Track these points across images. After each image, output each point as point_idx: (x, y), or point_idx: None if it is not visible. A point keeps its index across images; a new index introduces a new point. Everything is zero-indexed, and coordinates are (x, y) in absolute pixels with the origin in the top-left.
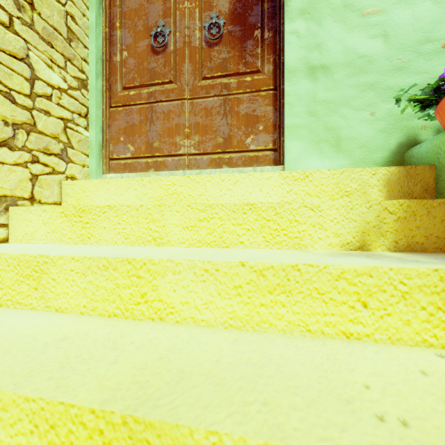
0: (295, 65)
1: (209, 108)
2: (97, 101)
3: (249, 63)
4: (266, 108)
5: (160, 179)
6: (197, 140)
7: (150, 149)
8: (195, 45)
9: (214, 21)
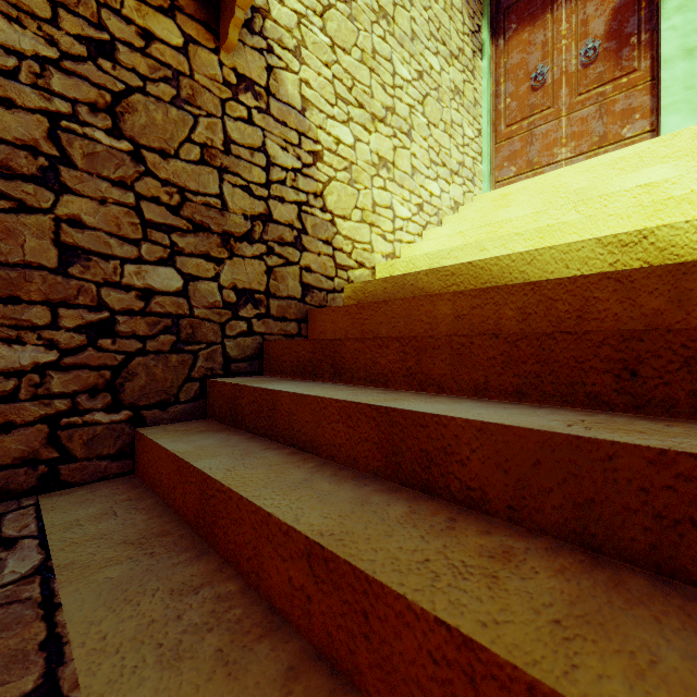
0: (671, 54)
1: (585, 117)
2: (487, 142)
3: (625, 67)
4: (643, 98)
5: (547, 175)
6: (573, 146)
7: (530, 165)
8: (571, 72)
9: (590, 46)
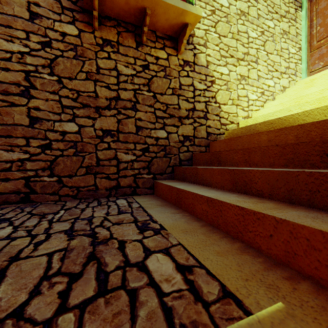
0: None
1: None
2: (305, 52)
3: None
4: None
5: None
6: None
7: None
8: None
9: None
